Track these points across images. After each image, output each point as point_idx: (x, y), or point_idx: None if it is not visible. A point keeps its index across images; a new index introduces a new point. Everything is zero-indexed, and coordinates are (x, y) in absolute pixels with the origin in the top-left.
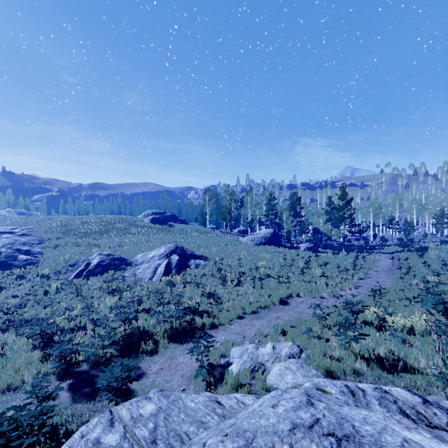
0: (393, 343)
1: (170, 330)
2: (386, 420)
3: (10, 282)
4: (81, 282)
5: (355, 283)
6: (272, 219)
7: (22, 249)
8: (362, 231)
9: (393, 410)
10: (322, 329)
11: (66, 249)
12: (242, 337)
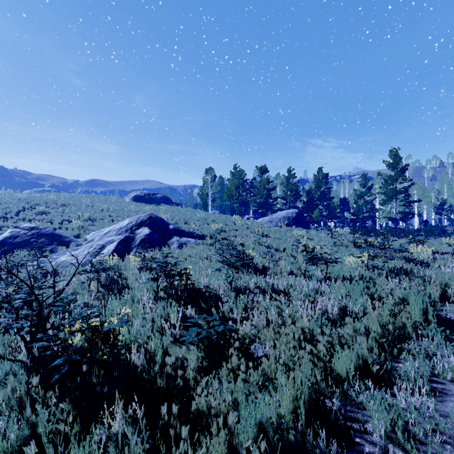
0: None
1: None
2: None
3: None
4: None
5: None
6: (292, 202)
7: None
8: (407, 217)
9: None
10: None
11: None
12: None
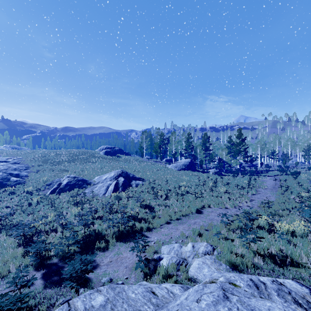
0: (281, 243)
1: (117, 232)
2: (286, 310)
3: (4, 196)
4: (55, 197)
5: (250, 198)
6: (189, 152)
7: (13, 173)
8: (252, 160)
9: (288, 300)
10: (228, 232)
11: (45, 173)
12: (169, 237)
